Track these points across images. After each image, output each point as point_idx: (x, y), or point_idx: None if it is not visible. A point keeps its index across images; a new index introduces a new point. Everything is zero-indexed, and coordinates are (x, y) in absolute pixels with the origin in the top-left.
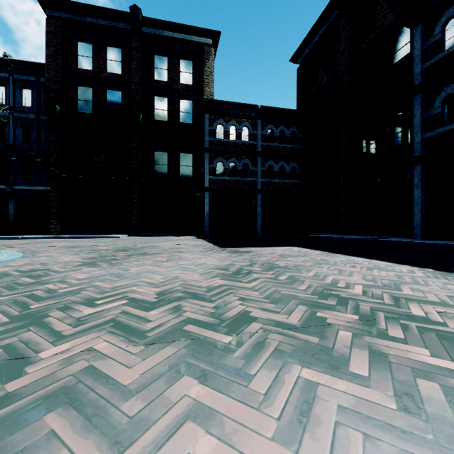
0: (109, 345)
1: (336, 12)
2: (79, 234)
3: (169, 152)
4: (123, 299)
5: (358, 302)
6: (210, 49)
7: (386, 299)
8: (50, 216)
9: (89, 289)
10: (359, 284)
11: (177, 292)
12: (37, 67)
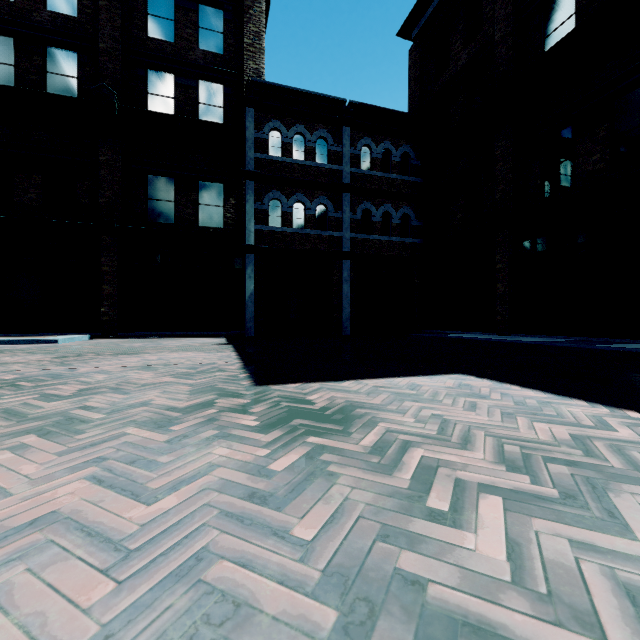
0: None
1: None
2: None
3: (177, 176)
4: None
5: None
6: None
7: None
8: None
9: None
10: None
11: None
12: None
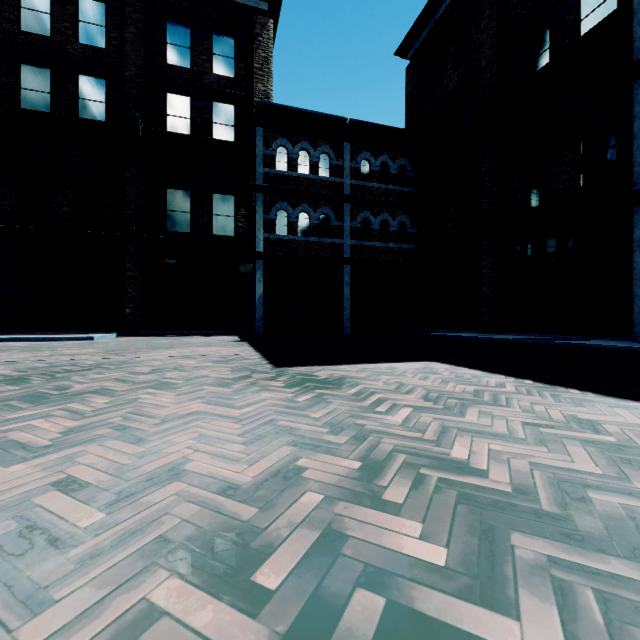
0: None
1: None
2: (22, 333)
3: (193, 190)
4: None
5: None
6: (265, 19)
7: None
8: None
9: None
10: None
11: None
12: None
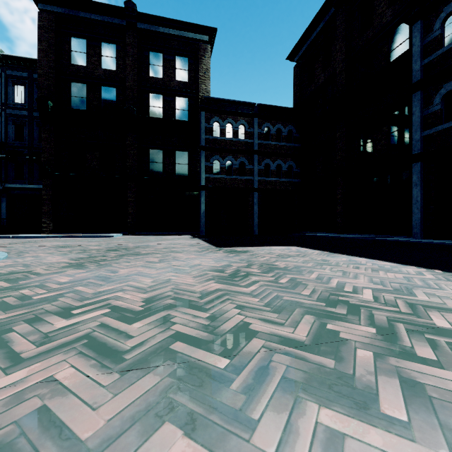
0: (75, 373)
1: (333, 9)
2: (72, 233)
3: (164, 150)
4: (105, 308)
5: (371, 310)
6: (206, 46)
7: (401, 307)
8: (43, 215)
9: (68, 294)
10: (367, 288)
11: (167, 299)
12: (30, 63)
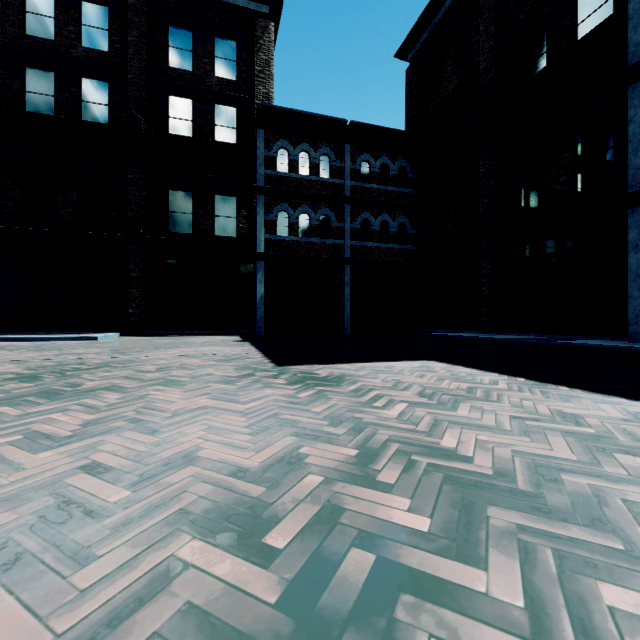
0: None
1: None
2: (26, 333)
3: (195, 191)
4: None
5: None
6: (266, 22)
7: None
8: None
9: None
10: None
11: None
12: None
